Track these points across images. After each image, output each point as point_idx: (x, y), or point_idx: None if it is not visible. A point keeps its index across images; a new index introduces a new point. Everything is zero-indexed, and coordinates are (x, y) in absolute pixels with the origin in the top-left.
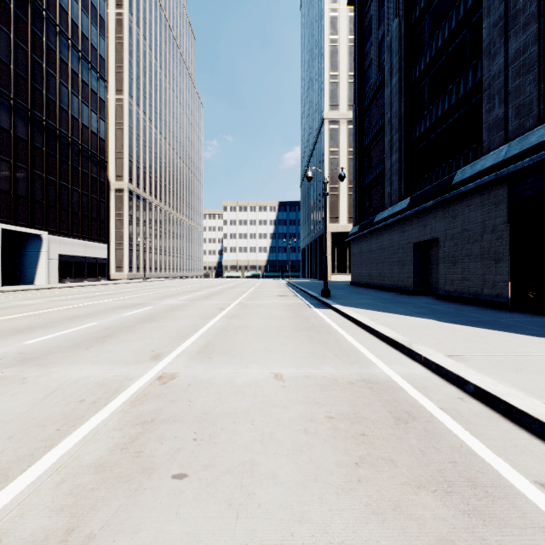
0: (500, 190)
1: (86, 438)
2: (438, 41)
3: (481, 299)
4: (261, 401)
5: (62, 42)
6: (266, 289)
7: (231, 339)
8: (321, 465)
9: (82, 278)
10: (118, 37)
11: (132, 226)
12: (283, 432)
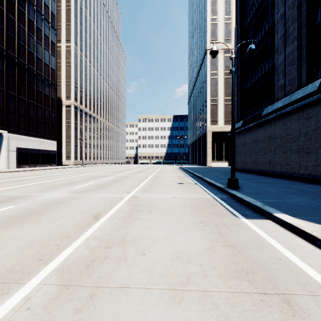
0: None
1: None
2: None
3: None
4: None
5: None
6: (165, 174)
7: None
8: None
9: (36, 164)
10: (67, 5)
11: (77, 130)
12: None
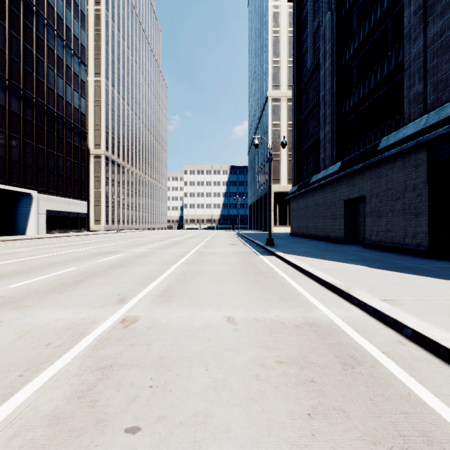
0: (419, 154)
1: (46, 385)
2: (365, 29)
3: (403, 247)
4: (214, 345)
5: (49, 32)
6: (220, 238)
7: (188, 283)
8: (274, 416)
9: (66, 229)
10: (97, 29)
11: (108, 187)
12: (236, 378)
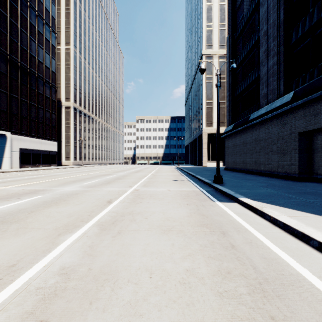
0: None
1: None
2: None
3: None
4: None
5: (23, 2)
6: (162, 173)
7: None
8: None
9: (38, 164)
10: (67, 8)
11: (76, 131)
12: None
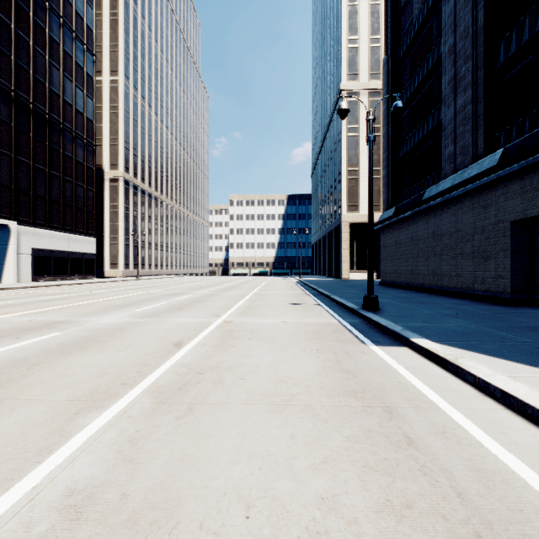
0: None
1: None
2: None
3: None
4: None
5: (38, 2)
6: (274, 290)
7: None
8: None
9: (63, 275)
10: (113, 12)
11: (128, 219)
12: None
